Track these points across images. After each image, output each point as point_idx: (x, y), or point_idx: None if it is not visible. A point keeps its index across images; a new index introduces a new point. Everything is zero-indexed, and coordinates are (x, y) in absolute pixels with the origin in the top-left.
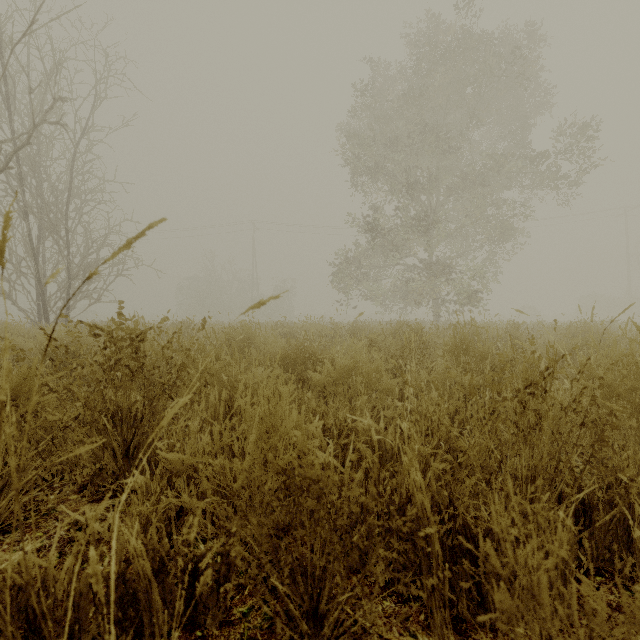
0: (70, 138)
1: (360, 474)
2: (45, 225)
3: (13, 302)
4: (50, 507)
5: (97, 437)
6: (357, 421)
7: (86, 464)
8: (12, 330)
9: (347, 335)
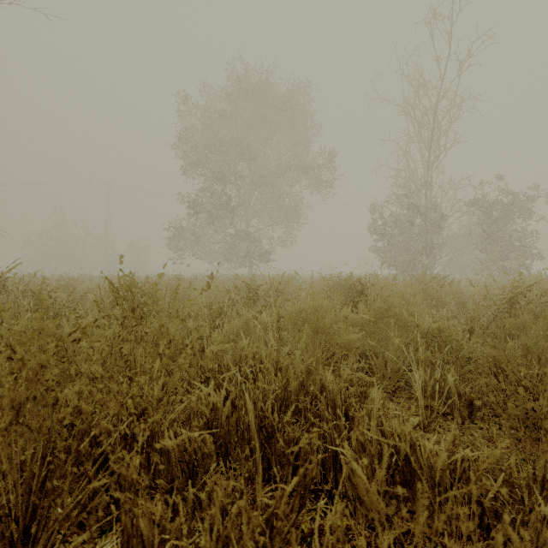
0: None
1: None
2: None
3: None
4: None
5: None
6: None
7: None
8: None
9: None
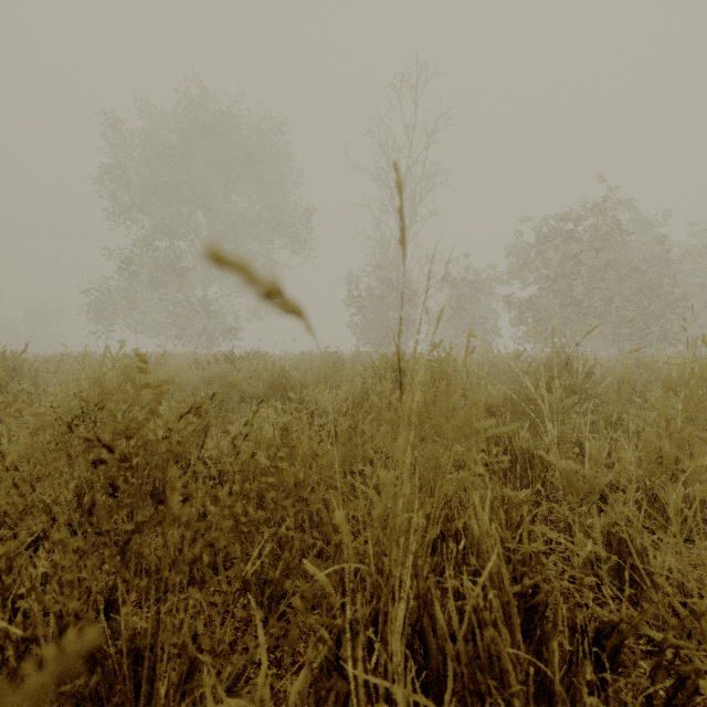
0: None
1: None
2: None
3: None
4: None
5: None
6: None
7: None
8: None
9: None
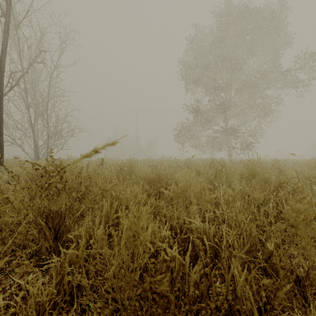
0: (47, 70)
1: (196, 267)
2: (37, 113)
3: (22, 149)
4: (11, 269)
5: (34, 231)
6: (192, 224)
7: (31, 244)
8: (18, 163)
9: (183, 166)
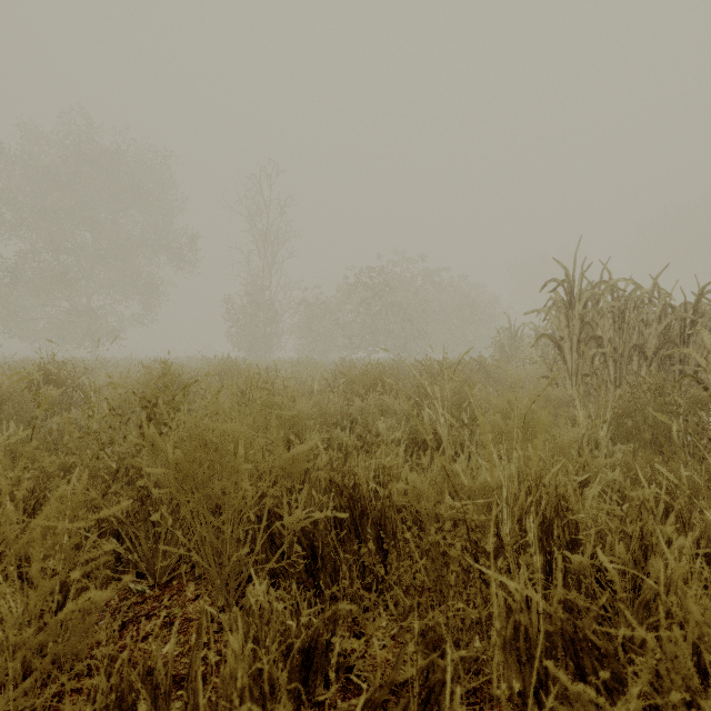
0: None
1: None
2: None
3: None
4: None
5: None
6: None
7: None
8: None
9: None
